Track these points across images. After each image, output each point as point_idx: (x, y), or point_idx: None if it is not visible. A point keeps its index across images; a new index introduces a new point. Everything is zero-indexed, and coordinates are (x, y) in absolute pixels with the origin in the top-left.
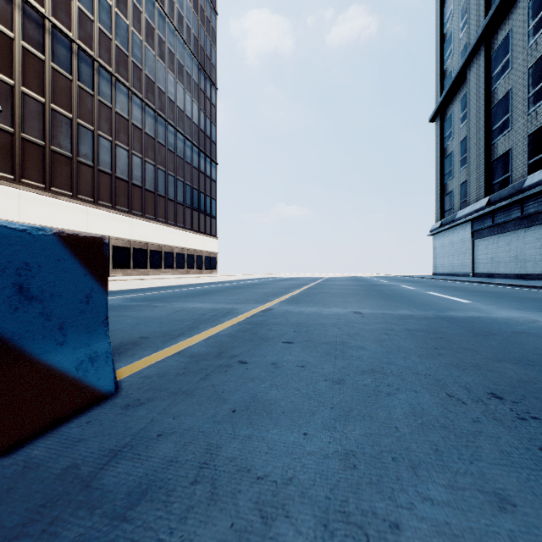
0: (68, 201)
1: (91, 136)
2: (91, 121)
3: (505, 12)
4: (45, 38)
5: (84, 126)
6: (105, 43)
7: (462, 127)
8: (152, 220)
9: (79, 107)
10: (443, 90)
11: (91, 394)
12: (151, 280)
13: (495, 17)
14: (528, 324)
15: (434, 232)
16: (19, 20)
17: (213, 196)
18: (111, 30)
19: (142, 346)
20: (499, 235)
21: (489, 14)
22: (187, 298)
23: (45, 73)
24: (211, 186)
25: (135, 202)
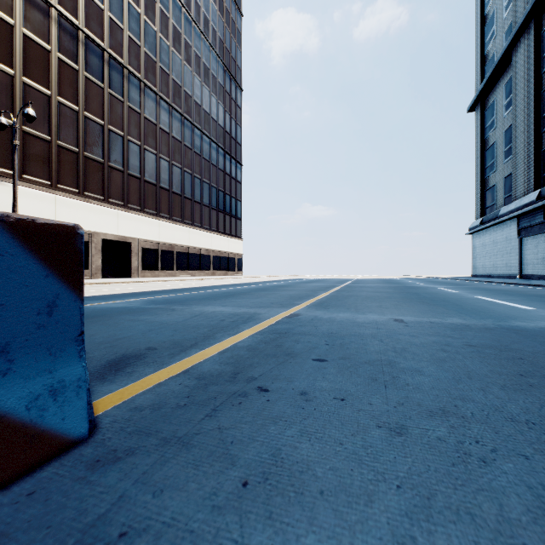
0: (100, 204)
1: (121, 142)
2: (122, 127)
3: None
4: (79, 49)
5: (114, 132)
6: (134, 50)
7: (507, 115)
8: (179, 222)
9: (110, 114)
10: (484, 76)
11: (48, 442)
12: (176, 282)
13: None
14: None
15: (474, 230)
16: (56, 33)
17: (239, 197)
18: (140, 37)
19: (145, 361)
20: None
21: None
22: (208, 301)
23: (79, 82)
24: (236, 188)
25: (162, 205)
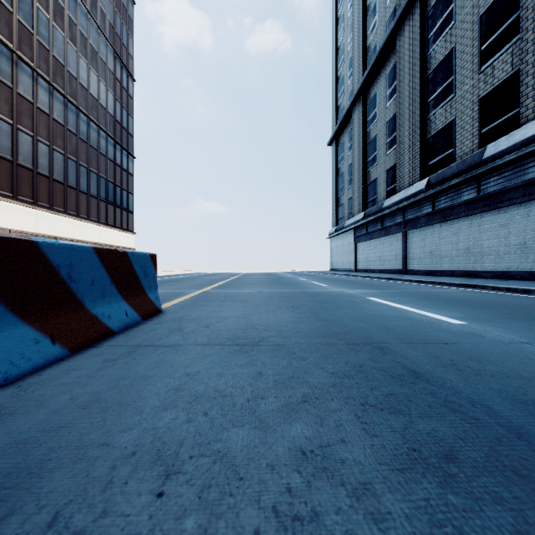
0: None
1: None
2: None
3: (374, 76)
4: None
5: None
6: (4, 16)
7: (350, 154)
8: (62, 213)
9: None
10: (337, 121)
11: (158, 309)
12: None
13: (368, 78)
14: (337, 293)
15: (331, 236)
16: None
17: (131, 190)
18: (12, 2)
19: None
20: (370, 240)
21: (364, 76)
22: None
23: None
24: (128, 180)
25: (41, 193)
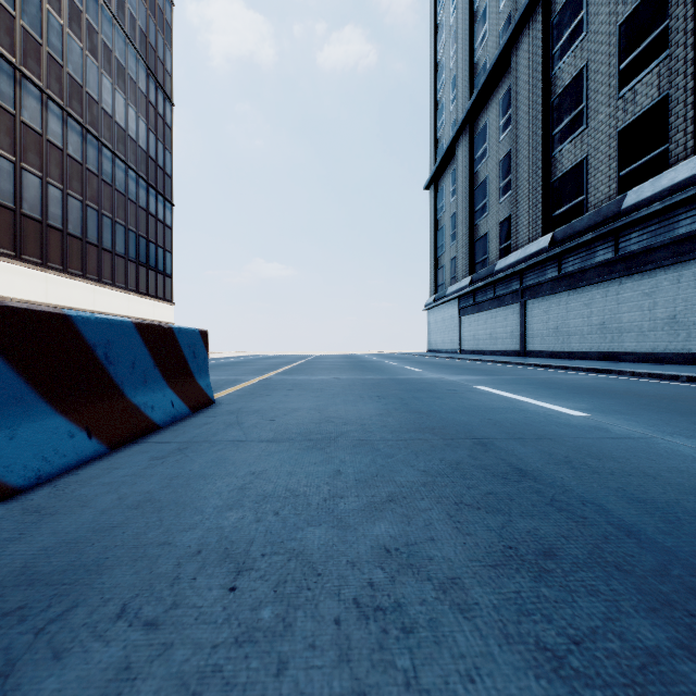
0: None
1: None
2: None
3: (483, 101)
4: None
5: None
6: (4, 21)
7: (453, 202)
8: (79, 277)
9: None
10: (437, 159)
11: (210, 400)
12: None
13: (476, 104)
14: (435, 380)
15: (429, 307)
16: None
17: (168, 247)
18: (14, 3)
19: None
20: (479, 313)
21: (471, 100)
22: None
23: None
24: (165, 234)
25: (51, 251)
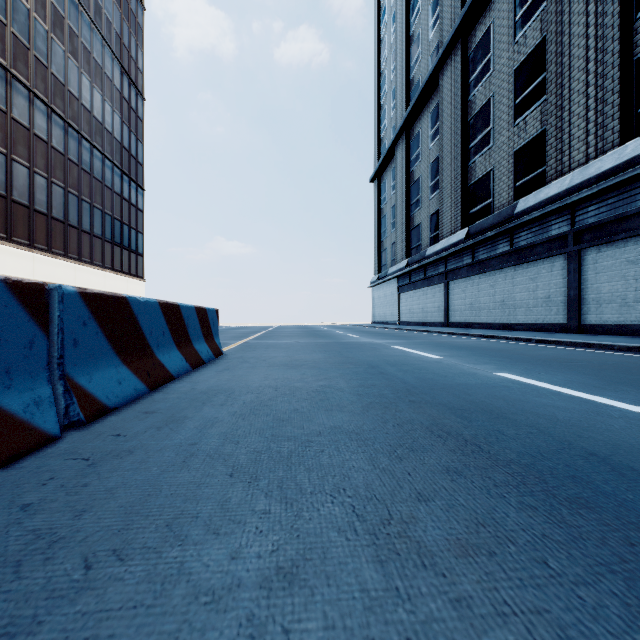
0: None
1: None
2: None
3: (417, 113)
4: None
5: None
6: None
7: (393, 195)
8: (62, 257)
9: None
10: (380, 156)
11: (221, 352)
12: None
13: (411, 115)
14: (366, 342)
15: (373, 284)
16: None
17: (140, 228)
18: (5, 13)
19: None
20: (414, 291)
21: (407, 112)
22: None
23: None
24: (137, 217)
25: (38, 233)
